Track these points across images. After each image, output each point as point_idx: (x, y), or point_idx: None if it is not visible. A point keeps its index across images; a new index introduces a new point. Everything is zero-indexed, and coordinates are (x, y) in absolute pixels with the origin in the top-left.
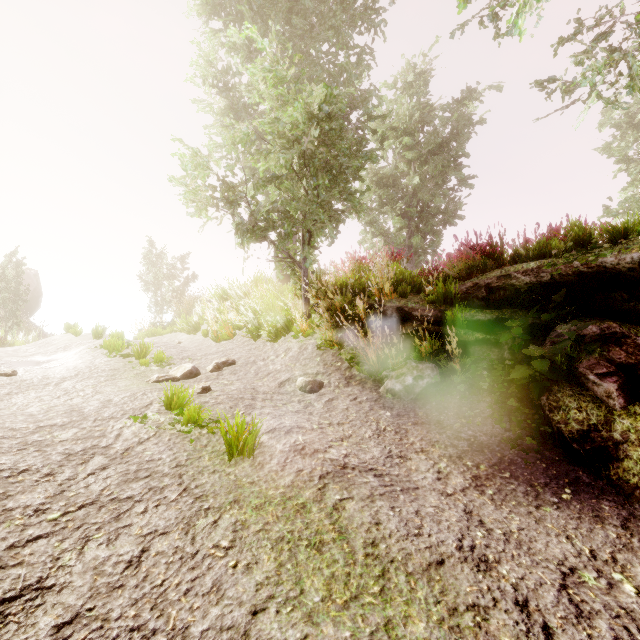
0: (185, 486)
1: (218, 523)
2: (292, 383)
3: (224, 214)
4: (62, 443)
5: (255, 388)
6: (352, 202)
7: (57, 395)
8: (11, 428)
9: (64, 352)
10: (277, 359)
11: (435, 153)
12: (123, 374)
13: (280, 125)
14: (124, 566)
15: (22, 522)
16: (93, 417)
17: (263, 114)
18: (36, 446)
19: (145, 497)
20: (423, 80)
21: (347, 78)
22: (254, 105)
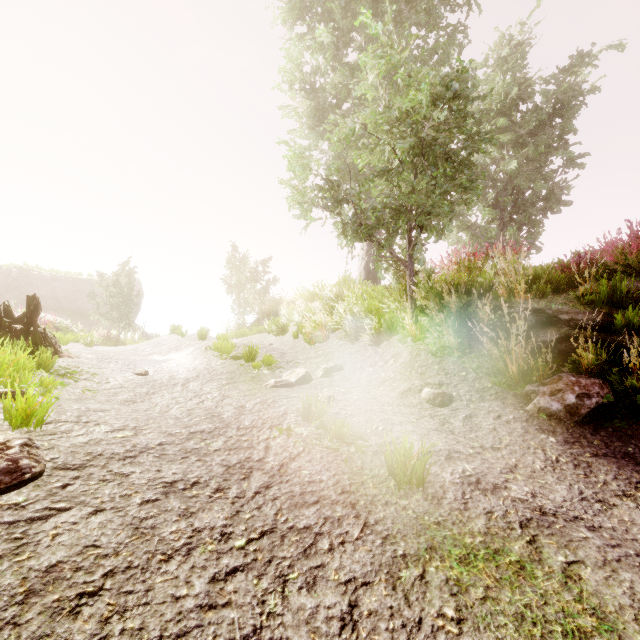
0: (363, 520)
1: (426, 579)
2: (415, 394)
3: (334, 213)
4: (217, 453)
5: (375, 398)
6: (474, 191)
7: (189, 397)
8: (169, 433)
9: (177, 352)
10: (386, 365)
11: (532, 133)
12: (240, 377)
13: (391, 114)
14: (338, 625)
15: (214, 548)
16: (235, 425)
17: (349, 111)
18: (196, 455)
19: (324, 529)
20: (520, 52)
21: (437, 61)
22: (341, 103)
